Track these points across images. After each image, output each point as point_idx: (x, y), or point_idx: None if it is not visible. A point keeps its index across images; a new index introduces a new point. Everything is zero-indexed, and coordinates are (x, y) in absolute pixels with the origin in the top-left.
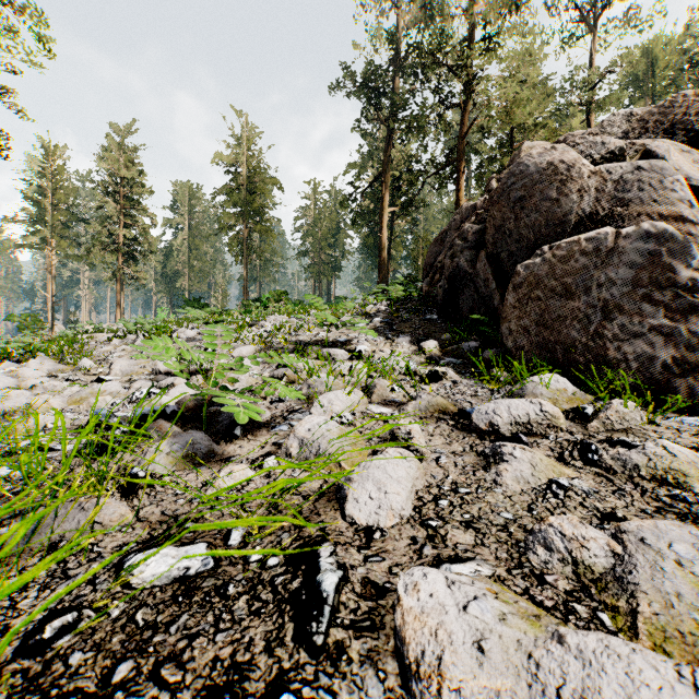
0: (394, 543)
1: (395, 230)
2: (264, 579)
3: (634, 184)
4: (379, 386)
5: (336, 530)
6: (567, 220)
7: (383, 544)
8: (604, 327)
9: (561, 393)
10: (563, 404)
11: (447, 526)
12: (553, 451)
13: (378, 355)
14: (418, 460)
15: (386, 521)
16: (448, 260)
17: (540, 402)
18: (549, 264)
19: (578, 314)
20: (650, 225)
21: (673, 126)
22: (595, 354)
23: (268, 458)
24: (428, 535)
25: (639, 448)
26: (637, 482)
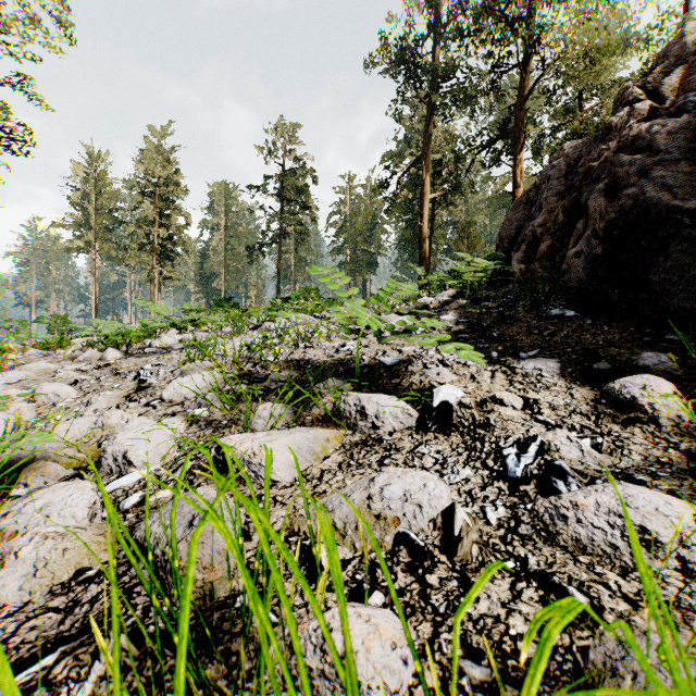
0: None
1: (436, 222)
2: None
3: None
4: None
5: None
6: None
7: None
8: None
9: None
10: None
11: None
12: None
13: (500, 420)
14: None
15: None
16: (600, 198)
17: None
18: None
19: None
20: None
21: None
22: None
23: None
24: None
25: None
26: None
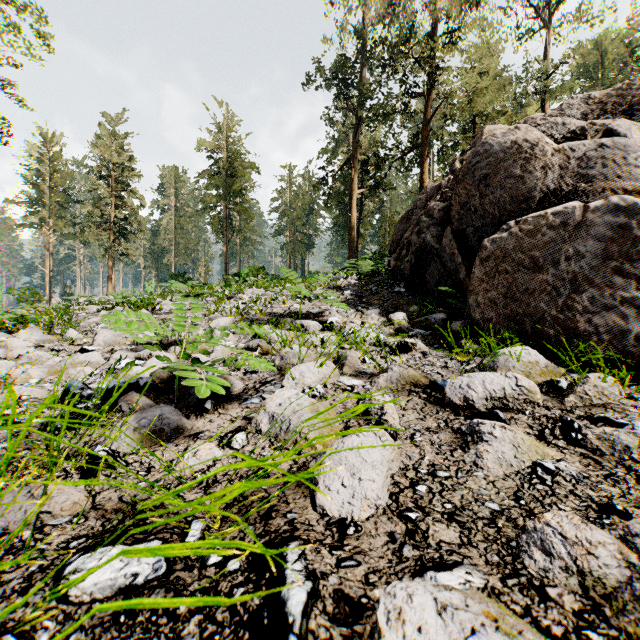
0: (370, 540)
1: (364, 211)
2: (222, 590)
3: (597, 160)
4: (350, 357)
5: (306, 523)
6: (531, 196)
7: (358, 542)
8: (573, 299)
9: (534, 366)
10: (536, 377)
11: (427, 519)
12: (532, 428)
13: (349, 326)
14: (392, 438)
15: (360, 512)
16: (415, 236)
17: (515, 376)
18: (516, 238)
19: (546, 286)
20: (618, 199)
21: (631, 107)
22: (565, 326)
23: (237, 434)
24: (407, 531)
25: (627, 427)
26: (627, 465)
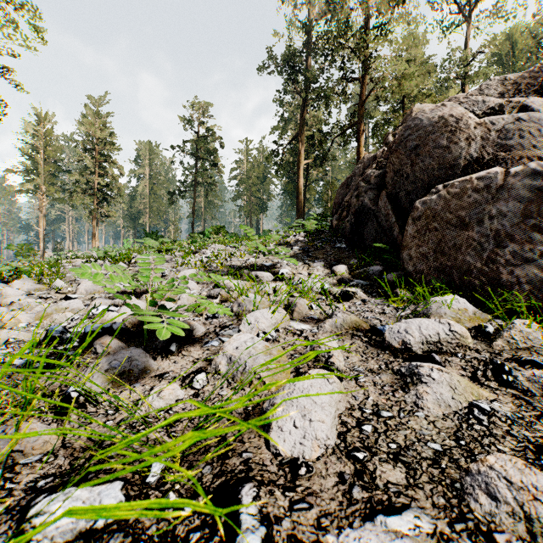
0: (321, 481)
1: (310, 178)
2: (179, 534)
3: (514, 132)
4: (299, 304)
5: (260, 463)
6: (457, 163)
7: (309, 482)
8: (497, 253)
9: (463, 313)
10: (465, 323)
11: (374, 460)
12: (465, 370)
13: (297, 277)
14: (339, 379)
15: (311, 452)
16: (354, 199)
17: (448, 322)
18: (445, 200)
19: (471, 242)
20: (536, 164)
21: (542, 87)
22: (489, 277)
23: (198, 375)
24: (356, 471)
25: None
26: None
